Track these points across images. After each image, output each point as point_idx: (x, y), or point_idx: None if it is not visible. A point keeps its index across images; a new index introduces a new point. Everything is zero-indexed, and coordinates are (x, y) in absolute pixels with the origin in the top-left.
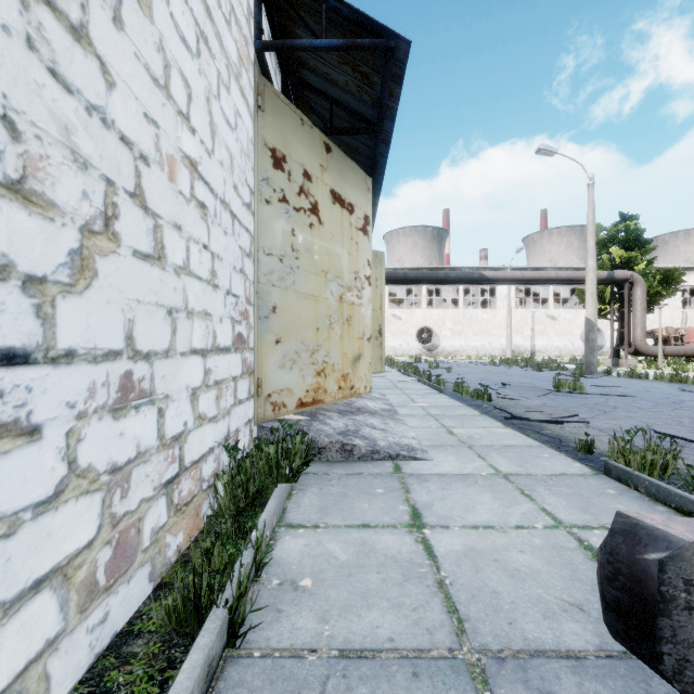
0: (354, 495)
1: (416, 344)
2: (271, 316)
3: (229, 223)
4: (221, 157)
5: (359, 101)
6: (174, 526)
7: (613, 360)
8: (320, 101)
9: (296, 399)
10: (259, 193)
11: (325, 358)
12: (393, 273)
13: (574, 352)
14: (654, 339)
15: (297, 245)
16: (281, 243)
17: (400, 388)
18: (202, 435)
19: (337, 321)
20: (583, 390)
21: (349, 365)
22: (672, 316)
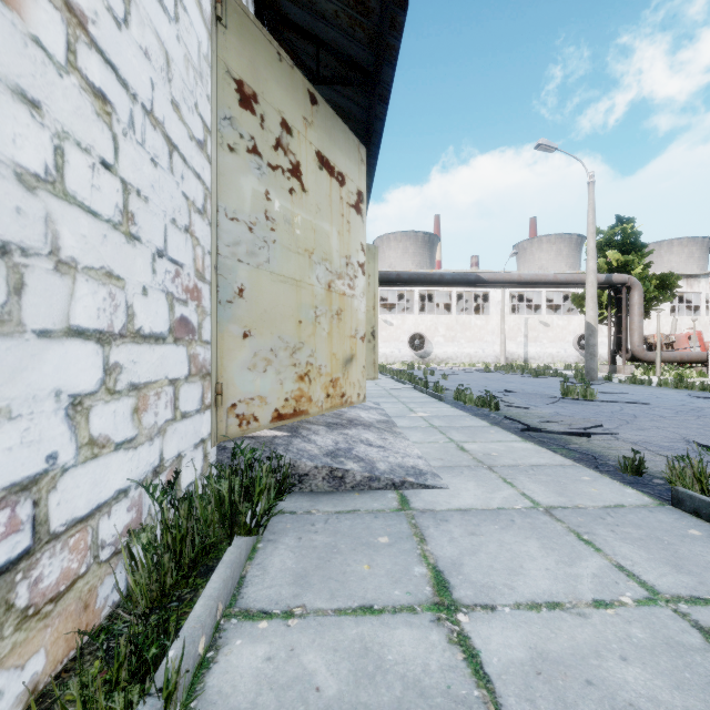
0: (347, 548)
1: (409, 351)
2: (237, 300)
3: (162, 152)
4: (145, 44)
5: (352, 40)
6: (14, 651)
7: (610, 366)
8: (304, 45)
9: (271, 410)
10: (219, 135)
11: (310, 358)
12: (385, 274)
13: (566, 359)
14: (646, 346)
15: (273, 213)
16: (250, 207)
17: (395, 396)
18: (98, 472)
19: (325, 314)
20: (595, 397)
21: (339, 369)
22: (662, 323)
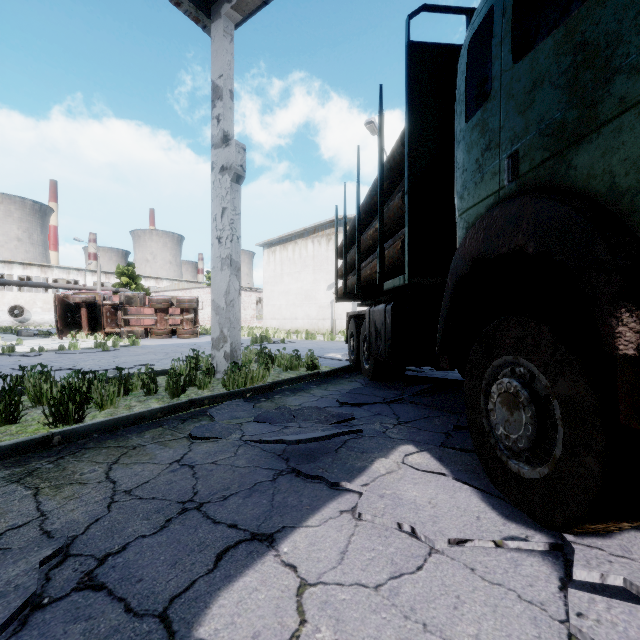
0: None
1: (9, 317)
2: None
3: None
4: None
5: None
6: None
7: None
8: None
9: None
10: None
11: None
12: None
13: None
14: None
15: None
16: None
17: None
18: None
19: None
20: None
21: None
22: None
